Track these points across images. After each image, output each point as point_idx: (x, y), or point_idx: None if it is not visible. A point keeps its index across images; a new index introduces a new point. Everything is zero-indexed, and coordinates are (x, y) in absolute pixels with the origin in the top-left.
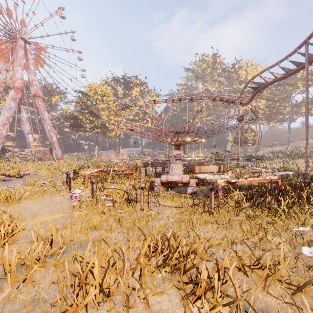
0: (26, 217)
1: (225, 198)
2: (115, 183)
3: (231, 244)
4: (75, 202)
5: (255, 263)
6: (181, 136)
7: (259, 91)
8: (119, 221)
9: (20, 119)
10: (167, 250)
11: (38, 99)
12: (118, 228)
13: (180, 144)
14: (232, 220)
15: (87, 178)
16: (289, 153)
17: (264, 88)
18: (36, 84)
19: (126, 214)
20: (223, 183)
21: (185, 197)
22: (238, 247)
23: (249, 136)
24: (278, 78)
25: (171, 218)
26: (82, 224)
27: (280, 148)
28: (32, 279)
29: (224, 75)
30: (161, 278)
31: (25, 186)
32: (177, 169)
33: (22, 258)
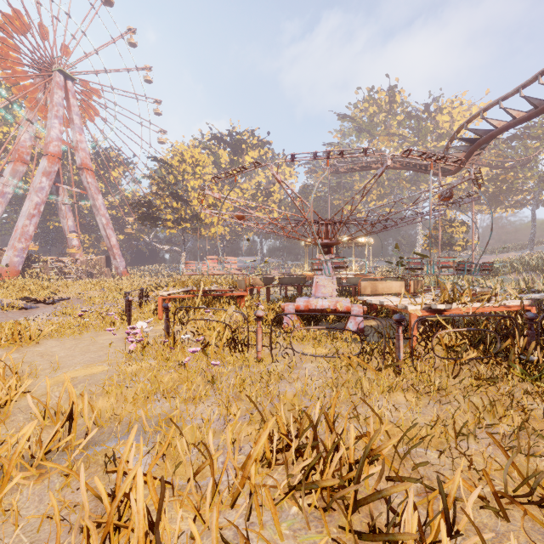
0: (38, 371)
1: (423, 342)
2: (212, 313)
3: (455, 439)
4: (132, 344)
5: (520, 487)
6: (332, 229)
7: (480, 145)
8: (212, 381)
9: (58, 207)
10: (312, 448)
11: (87, 173)
12: (210, 395)
13: (331, 242)
14: (446, 386)
15: (161, 304)
16: (535, 263)
17: (490, 139)
18: (84, 148)
19: (228, 368)
20: (419, 312)
21: (344, 339)
22: (469, 444)
23: (457, 233)
24: (517, 118)
25: (318, 378)
26: (139, 385)
27: (517, 255)
28: (4, 506)
29: (410, 124)
30: (298, 514)
31: (54, 317)
32: (326, 288)
33: (4, 454)
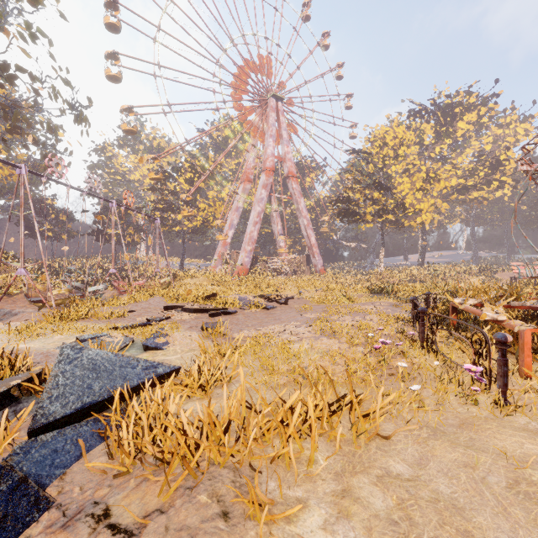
0: None
1: None
2: None
3: None
4: None
5: None
6: None
7: None
8: None
9: (270, 214)
10: None
11: (292, 180)
12: None
13: None
14: None
15: (528, 343)
16: None
17: None
18: (290, 158)
19: None
20: None
21: None
22: None
23: None
24: None
25: None
26: None
27: None
28: None
29: None
30: None
31: (318, 334)
32: None
33: None
